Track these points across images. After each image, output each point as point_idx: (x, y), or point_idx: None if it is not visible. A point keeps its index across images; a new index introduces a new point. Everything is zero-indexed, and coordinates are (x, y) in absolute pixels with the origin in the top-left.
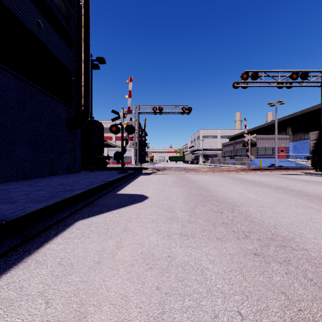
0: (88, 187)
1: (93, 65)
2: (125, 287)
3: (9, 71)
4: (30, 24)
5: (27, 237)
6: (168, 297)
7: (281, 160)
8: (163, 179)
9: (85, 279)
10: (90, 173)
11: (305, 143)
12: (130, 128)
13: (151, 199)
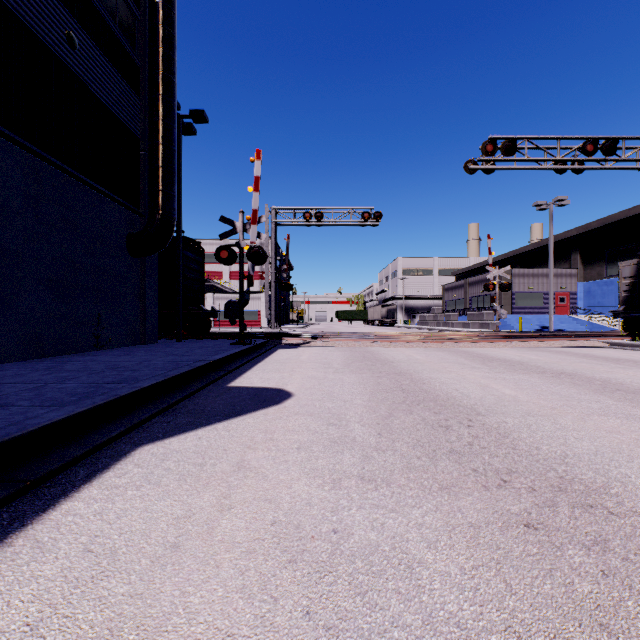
0: (168, 373)
1: (183, 126)
2: (230, 610)
3: (6, 134)
4: (53, 40)
5: (22, 485)
6: (333, 637)
7: (561, 318)
8: (324, 356)
9: (139, 591)
10: (176, 345)
11: (608, 285)
12: (256, 253)
13: (298, 398)
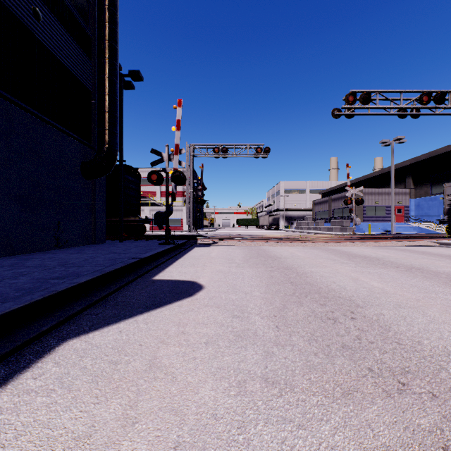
0: (104, 269)
1: (125, 83)
2: None
3: None
4: (21, 13)
5: None
6: None
7: (398, 224)
8: (229, 253)
9: None
10: (118, 245)
11: (432, 200)
12: (178, 176)
13: (207, 291)
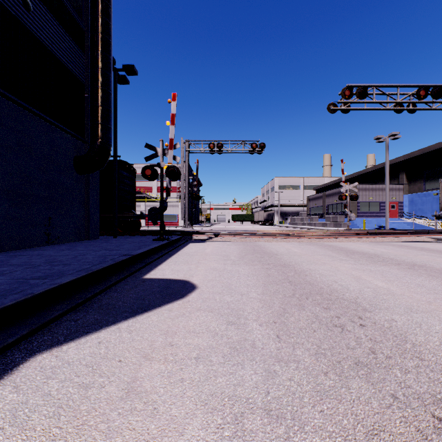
0: (91, 268)
1: (119, 78)
2: None
3: None
4: (10, 2)
5: None
6: None
7: (392, 220)
8: (224, 249)
9: None
10: (111, 240)
11: (426, 196)
12: (172, 171)
13: (201, 291)
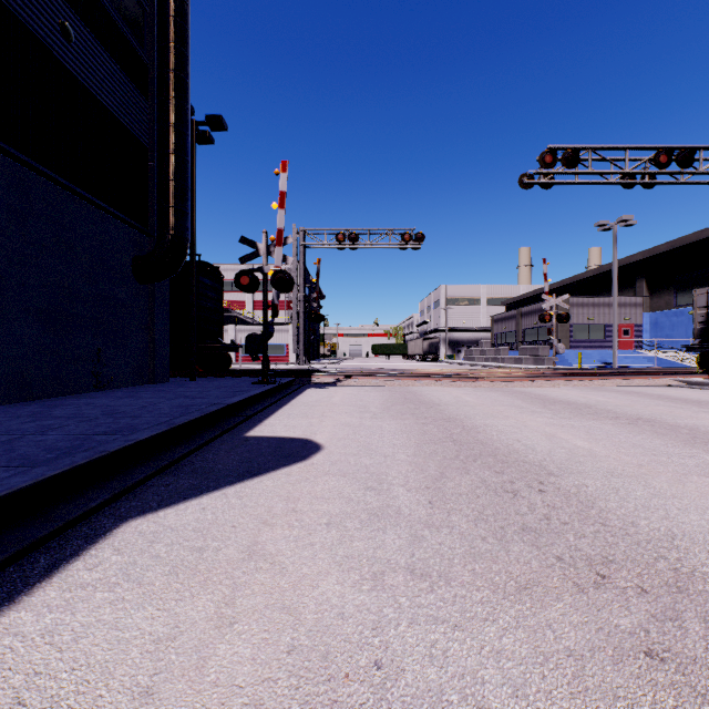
0: (173, 421)
1: (199, 135)
2: None
3: None
4: (43, 30)
5: None
6: None
7: (625, 353)
8: (360, 398)
9: None
10: (189, 384)
11: (678, 315)
12: (282, 279)
13: (328, 452)
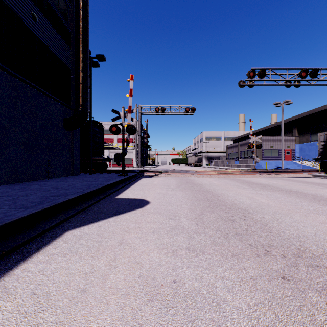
0: (84, 191)
1: (93, 63)
2: None
3: None
4: (24, 17)
5: (0, 254)
6: None
7: (287, 162)
8: (166, 182)
9: (61, 320)
10: (89, 176)
11: (311, 145)
12: (131, 128)
13: (152, 204)
